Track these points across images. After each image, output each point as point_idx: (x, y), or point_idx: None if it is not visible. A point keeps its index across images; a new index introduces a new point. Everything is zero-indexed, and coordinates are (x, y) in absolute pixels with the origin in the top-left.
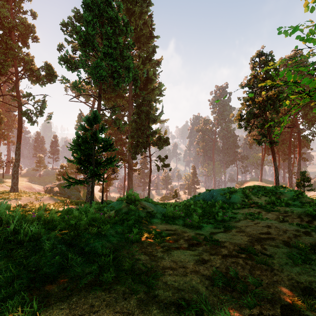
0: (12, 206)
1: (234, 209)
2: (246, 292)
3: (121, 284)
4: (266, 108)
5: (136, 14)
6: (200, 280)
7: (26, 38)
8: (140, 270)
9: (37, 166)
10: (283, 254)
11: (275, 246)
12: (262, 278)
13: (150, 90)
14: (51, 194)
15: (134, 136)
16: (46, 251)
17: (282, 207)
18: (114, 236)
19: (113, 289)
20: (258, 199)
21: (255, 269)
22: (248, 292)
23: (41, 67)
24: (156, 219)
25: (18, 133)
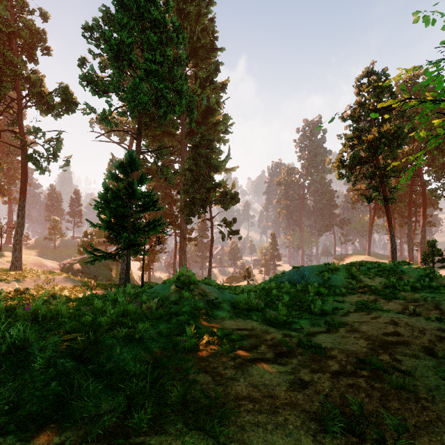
0: (6, 291)
1: (337, 295)
2: (383, 444)
3: (163, 432)
4: (378, 150)
5: (191, 16)
6: (301, 422)
7: (34, 49)
8: (197, 403)
9: (50, 233)
10: (428, 369)
11: (412, 355)
12: (405, 415)
13: (212, 124)
14: (70, 273)
15: (188, 191)
16: (33, 372)
17: (409, 293)
18: (155, 341)
19: (149, 443)
20: (371, 280)
21: (389, 399)
22: (387, 444)
23: (55, 91)
24: (222, 311)
25: (21, 186)
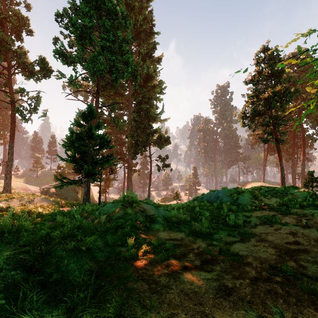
0: None
1: (245, 211)
2: None
3: None
4: (272, 105)
5: (136, 9)
6: None
7: (20, 31)
8: (134, 312)
9: (34, 166)
10: None
11: (314, 262)
12: None
13: (151, 87)
14: (47, 195)
15: (133, 135)
16: None
17: (299, 209)
18: (102, 251)
19: None
20: (269, 200)
21: (305, 305)
22: None
23: (35, 61)
24: (157, 224)
25: (10, 131)
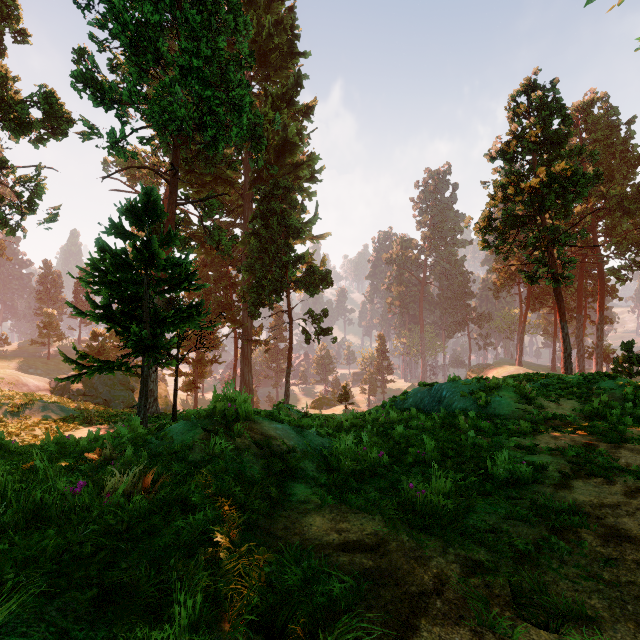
0: None
1: (514, 434)
2: None
3: None
4: (546, 203)
5: (259, 2)
6: None
7: None
8: None
9: (41, 334)
10: None
11: None
12: None
13: (291, 167)
14: (65, 396)
15: (253, 267)
16: None
17: None
18: None
19: None
20: (557, 405)
21: None
22: None
23: (31, 98)
24: (303, 485)
25: None
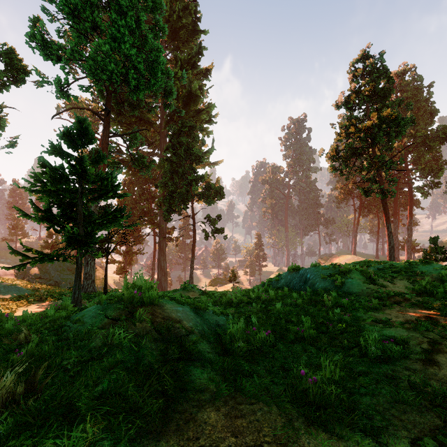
0: None
1: (368, 309)
2: None
3: None
4: (377, 139)
5: None
6: None
7: None
8: None
9: (10, 233)
10: None
11: None
12: None
13: (194, 112)
14: (25, 279)
15: (167, 184)
16: None
17: None
18: None
19: None
20: (393, 285)
21: None
22: None
23: None
24: (199, 369)
25: None
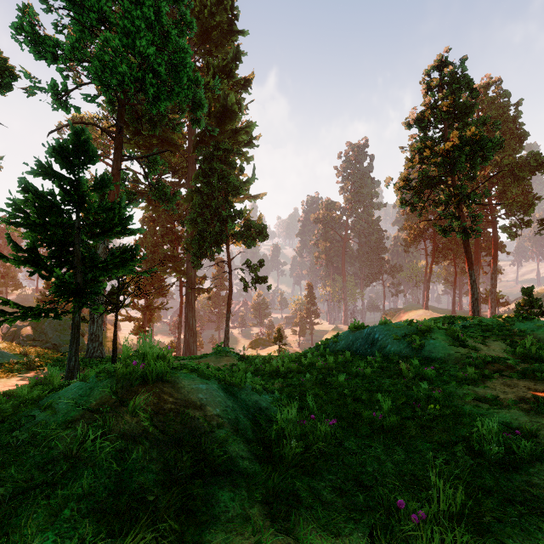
0: None
1: (463, 382)
2: None
3: None
4: (457, 165)
5: None
6: None
7: None
8: None
9: None
10: None
11: None
12: None
13: (230, 132)
14: (15, 341)
15: (196, 221)
16: None
17: None
18: None
19: None
20: (487, 347)
21: None
22: None
23: None
24: (226, 493)
25: None
